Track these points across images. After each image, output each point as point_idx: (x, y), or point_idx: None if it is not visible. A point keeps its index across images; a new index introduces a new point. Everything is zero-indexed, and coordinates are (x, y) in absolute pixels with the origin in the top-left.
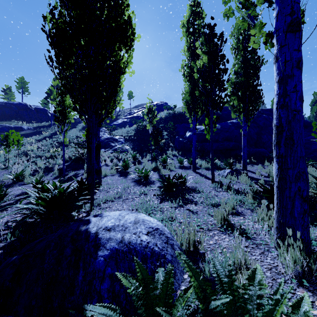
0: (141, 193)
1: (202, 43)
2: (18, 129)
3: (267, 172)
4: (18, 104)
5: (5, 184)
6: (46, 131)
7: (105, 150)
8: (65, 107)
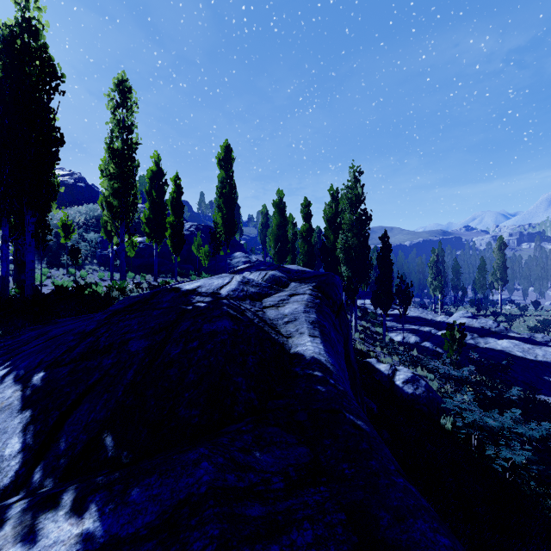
0: None
1: None
2: None
3: None
4: None
5: None
6: None
7: None
8: None
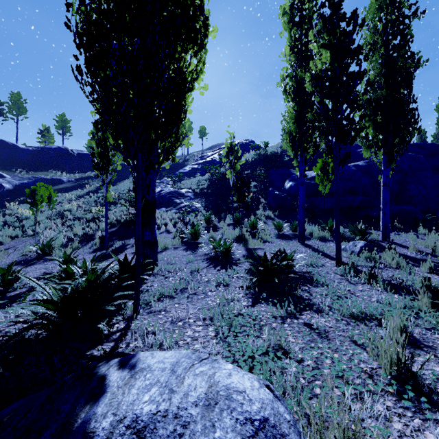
0: (219, 283)
1: (320, 32)
2: (56, 182)
3: (428, 245)
4: (56, 149)
5: (27, 259)
6: (91, 184)
7: (166, 209)
8: (108, 147)
